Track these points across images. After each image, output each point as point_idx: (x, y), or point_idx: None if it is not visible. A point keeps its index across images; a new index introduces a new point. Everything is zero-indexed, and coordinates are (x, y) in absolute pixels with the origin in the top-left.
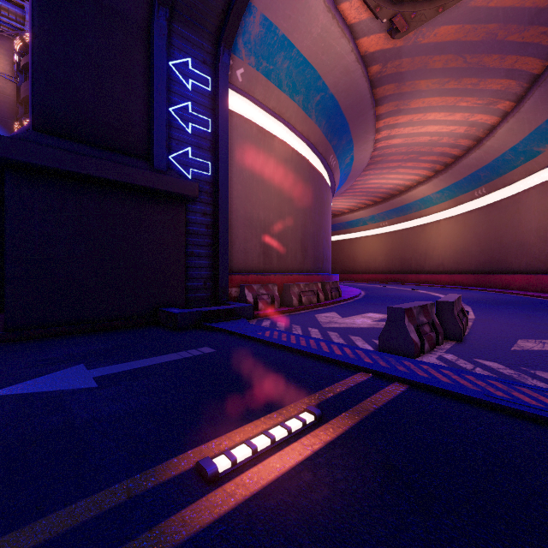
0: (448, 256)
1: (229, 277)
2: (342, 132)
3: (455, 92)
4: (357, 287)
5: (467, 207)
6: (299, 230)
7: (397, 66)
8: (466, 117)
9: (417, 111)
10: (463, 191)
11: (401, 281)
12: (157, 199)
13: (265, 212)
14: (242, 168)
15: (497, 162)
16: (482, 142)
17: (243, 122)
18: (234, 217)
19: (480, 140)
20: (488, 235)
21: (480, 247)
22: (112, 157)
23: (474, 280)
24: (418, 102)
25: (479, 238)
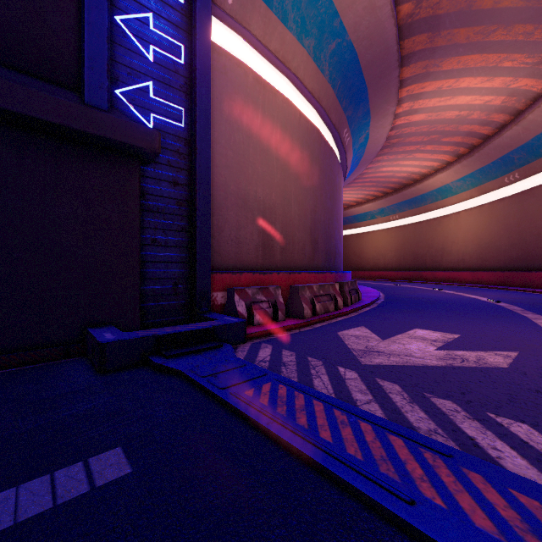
0: (470, 251)
1: (212, 277)
2: (359, 99)
3: (501, 46)
4: (369, 286)
5: (493, 196)
6: (308, 217)
7: (434, 5)
8: (507, 83)
9: (449, 75)
10: (490, 177)
11: (414, 279)
12: (89, 152)
13: (265, 190)
14: (234, 127)
15: (538, 140)
16: (522, 116)
17: (235, 64)
18: (221, 194)
19: (519, 114)
20: (521, 227)
21: (511, 240)
22: (3, 74)
23: (504, 278)
24: (452, 62)
25: (510, 230)
